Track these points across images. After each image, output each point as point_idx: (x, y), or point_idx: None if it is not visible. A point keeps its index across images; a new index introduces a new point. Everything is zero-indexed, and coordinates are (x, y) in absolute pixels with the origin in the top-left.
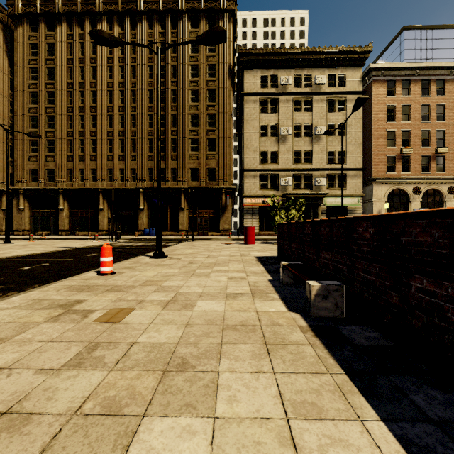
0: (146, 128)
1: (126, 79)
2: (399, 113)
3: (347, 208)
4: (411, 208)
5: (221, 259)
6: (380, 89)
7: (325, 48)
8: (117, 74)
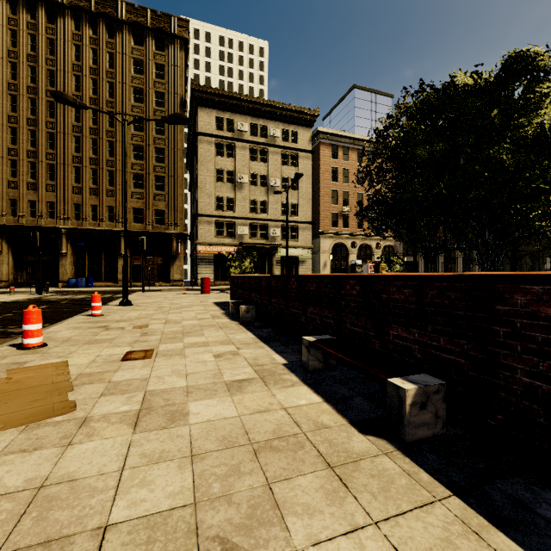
0: (71, 153)
1: (40, 85)
2: (341, 175)
3: (299, 259)
4: (350, 260)
5: (185, 304)
6: (326, 151)
7: (279, 103)
8: (25, 75)
